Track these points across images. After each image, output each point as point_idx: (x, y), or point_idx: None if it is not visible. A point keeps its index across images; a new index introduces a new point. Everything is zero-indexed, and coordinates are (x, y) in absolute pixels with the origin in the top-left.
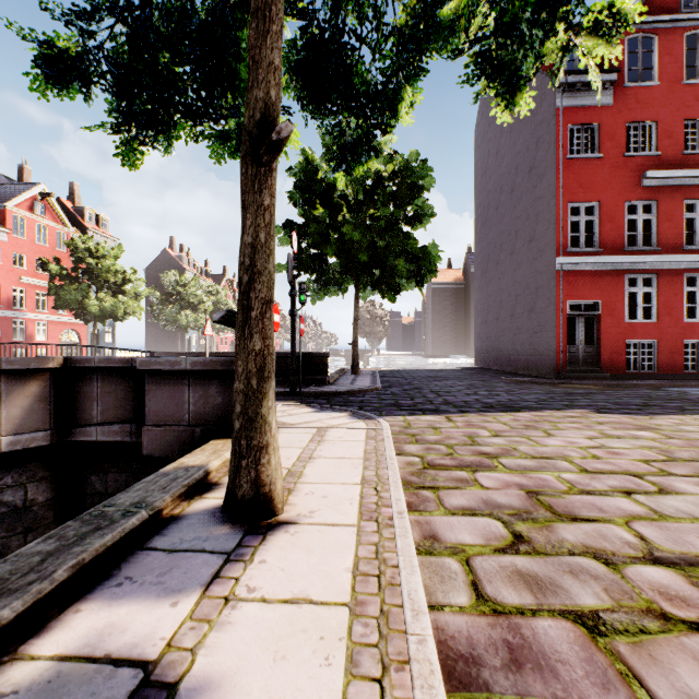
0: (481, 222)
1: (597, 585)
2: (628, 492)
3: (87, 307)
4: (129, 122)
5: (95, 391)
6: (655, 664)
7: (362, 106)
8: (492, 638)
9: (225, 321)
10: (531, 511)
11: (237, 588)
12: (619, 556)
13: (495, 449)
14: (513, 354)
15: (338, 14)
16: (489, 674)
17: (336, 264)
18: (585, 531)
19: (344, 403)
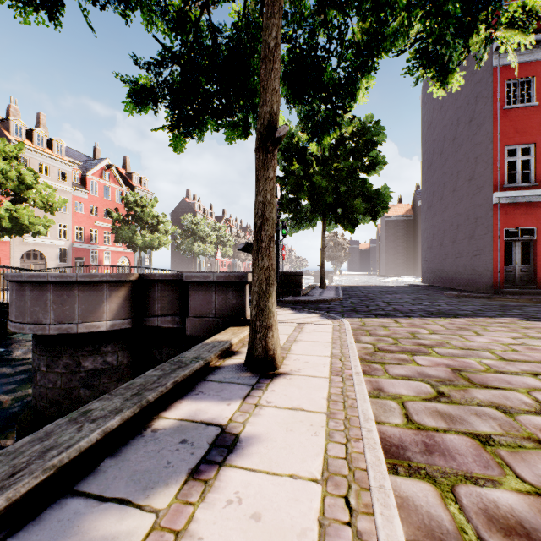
0: (426, 165)
1: (494, 422)
2: (536, 374)
3: (135, 241)
4: (179, 125)
5: (156, 295)
6: (524, 462)
7: (329, 96)
8: (414, 439)
9: (245, 249)
10: (453, 380)
11: (261, 401)
12: (516, 409)
13: (431, 342)
14: (455, 273)
15: (313, 39)
16: (411, 454)
17: (308, 205)
18: (493, 394)
19: (315, 308)
